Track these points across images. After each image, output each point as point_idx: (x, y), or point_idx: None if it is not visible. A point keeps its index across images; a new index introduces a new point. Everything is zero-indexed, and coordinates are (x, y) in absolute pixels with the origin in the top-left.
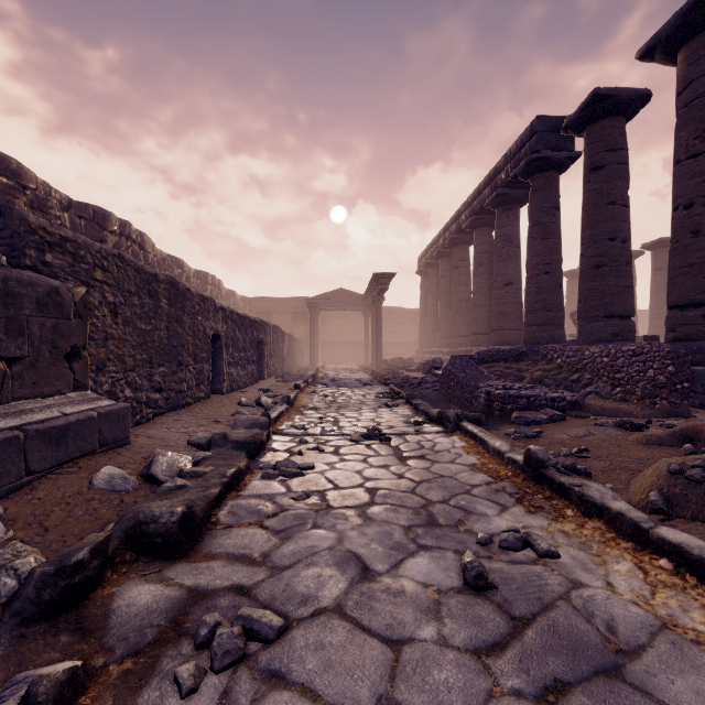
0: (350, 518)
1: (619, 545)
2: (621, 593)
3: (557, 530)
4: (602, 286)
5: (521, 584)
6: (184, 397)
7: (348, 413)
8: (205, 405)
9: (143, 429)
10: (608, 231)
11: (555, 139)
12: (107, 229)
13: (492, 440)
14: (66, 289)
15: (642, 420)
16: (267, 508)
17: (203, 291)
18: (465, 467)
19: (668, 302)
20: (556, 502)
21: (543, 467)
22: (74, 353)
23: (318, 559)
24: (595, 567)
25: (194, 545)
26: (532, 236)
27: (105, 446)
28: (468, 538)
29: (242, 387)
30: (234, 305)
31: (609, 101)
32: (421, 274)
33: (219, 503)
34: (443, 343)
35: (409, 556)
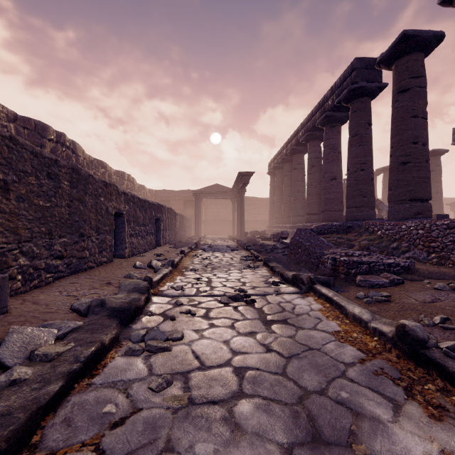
0: (214, 426)
1: None
2: None
3: None
4: (407, 178)
5: None
6: (86, 262)
7: (219, 274)
8: (105, 268)
9: (37, 292)
10: (412, 137)
11: (369, 74)
12: (46, 137)
13: (350, 305)
14: None
15: None
16: (115, 408)
17: (121, 185)
18: (329, 335)
19: None
20: None
21: (425, 347)
22: None
23: None
24: None
25: None
26: (352, 144)
27: None
28: None
29: (142, 252)
30: (143, 195)
31: (414, 40)
32: (270, 174)
33: (59, 403)
34: (286, 220)
35: None
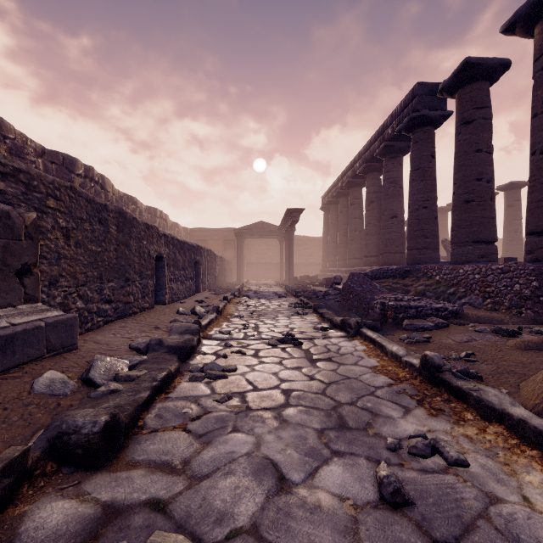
0: (267, 420)
1: (524, 453)
2: (540, 510)
3: (461, 434)
4: (470, 218)
5: (437, 498)
6: (131, 307)
7: (267, 320)
8: (149, 314)
9: (93, 334)
10: (476, 173)
11: (432, 101)
12: (74, 172)
13: (390, 344)
14: (17, 213)
15: (513, 326)
16: (191, 410)
17: (152, 223)
18: (367, 369)
19: (527, 229)
20: (455, 405)
21: (439, 371)
22: (25, 270)
23: (236, 466)
24: (506, 478)
25: (118, 452)
26: (413, 178)
27: (52, 352)
28: (378, 442)
29: (182, 298)
30: (177, 234)
31: (477, 68)
32: (324, 210)
33: (148, 406)
34: (341, 263)
35: (323, 464)
